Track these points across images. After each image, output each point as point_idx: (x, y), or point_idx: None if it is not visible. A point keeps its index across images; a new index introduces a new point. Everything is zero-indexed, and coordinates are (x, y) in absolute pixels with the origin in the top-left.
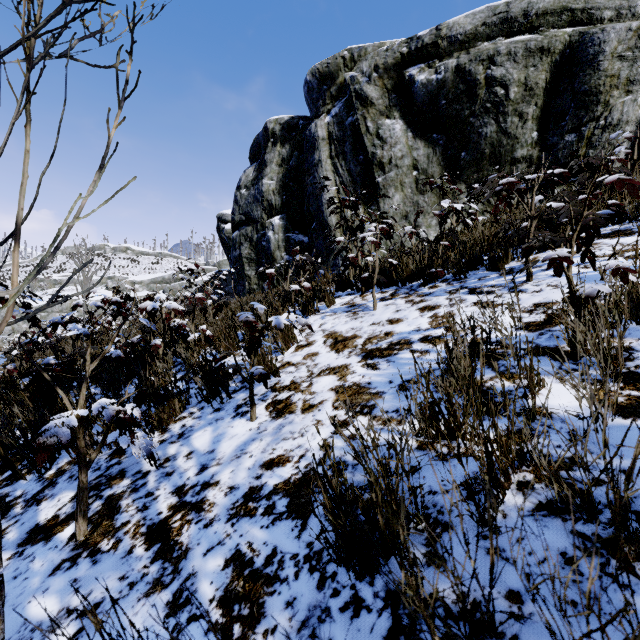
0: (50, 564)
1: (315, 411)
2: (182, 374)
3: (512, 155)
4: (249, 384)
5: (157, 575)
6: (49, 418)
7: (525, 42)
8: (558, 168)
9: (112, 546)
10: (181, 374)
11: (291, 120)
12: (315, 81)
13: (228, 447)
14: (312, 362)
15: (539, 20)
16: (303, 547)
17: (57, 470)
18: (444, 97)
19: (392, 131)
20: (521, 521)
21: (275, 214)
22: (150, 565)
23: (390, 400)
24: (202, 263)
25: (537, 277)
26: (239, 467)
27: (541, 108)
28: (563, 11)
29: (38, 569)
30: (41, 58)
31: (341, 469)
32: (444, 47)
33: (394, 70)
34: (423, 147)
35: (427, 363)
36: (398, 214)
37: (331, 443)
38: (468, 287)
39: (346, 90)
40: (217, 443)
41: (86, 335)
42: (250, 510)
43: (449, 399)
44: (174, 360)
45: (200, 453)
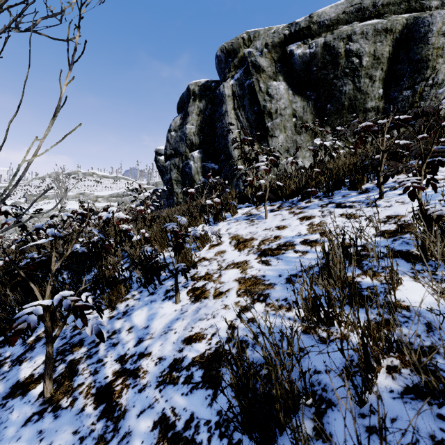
0: (24, 416)
1: (223, 297)
2: (128, 265)
3: (364, 106)
4: (174, 276)
5: (101, 432)
6: (30, 299)
7: (374, 25)
8: (401, 115)
9: (70, 404)
10: (127, 265)
11: (206, 83)
12: (223, 55)
13: (159, 324)
14: (221, 258)
15: (384, 9)
16: (214, 414)
17: (36, 337)
18: (315, 65)
19: (278, 90)
20: (393, 402)
21: (195, 149)
22: (96, 422)
23: (280, 290)
24: (145, 183)
25: (387, 195)
26: (166, 341)
27: (385, 72)
28: (402, 2)
29: (15, 420)
30: (5, 29)
31: (243, 347)
32: (315, 29)
33: (279, 46)
34: (300, 101)
35: (307, 261)
36: (282, 149)
37: (236, 324)
38: (335, 202)
39: (245, 61)
40: (151, 320)
41: (60, 237)
42: (174, 379)
43: (328, 295)
44: (123, 254)
45: (138, 328)
